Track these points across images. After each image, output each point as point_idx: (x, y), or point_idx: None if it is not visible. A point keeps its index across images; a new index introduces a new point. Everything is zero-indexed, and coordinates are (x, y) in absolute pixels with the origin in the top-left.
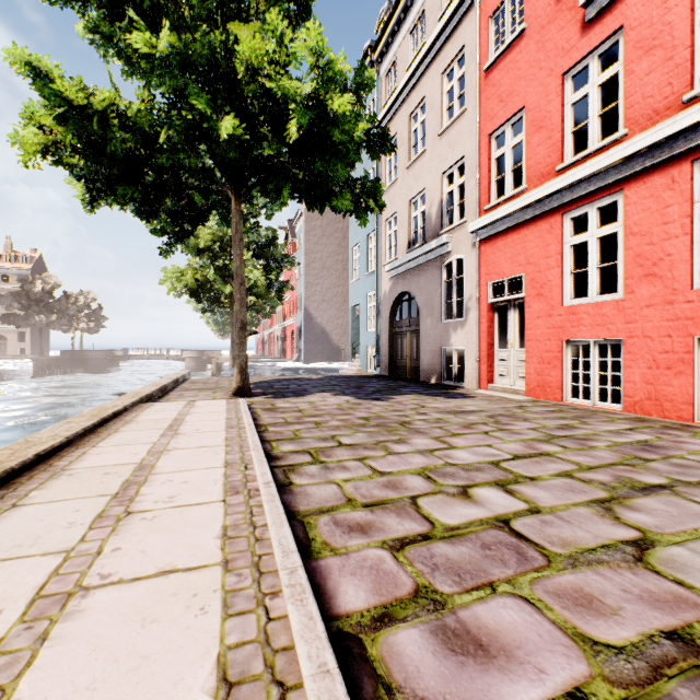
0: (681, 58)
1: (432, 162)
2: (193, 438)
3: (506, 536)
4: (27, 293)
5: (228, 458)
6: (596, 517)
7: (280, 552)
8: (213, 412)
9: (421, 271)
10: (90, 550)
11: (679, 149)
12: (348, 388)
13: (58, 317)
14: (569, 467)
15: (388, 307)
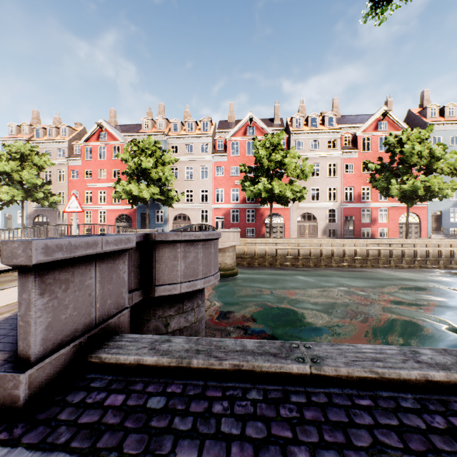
0: (98, 199)
1: (54, 187)
2: None
3: None
4: None
5: None
6: None
7: None
8: None
9: (50, 211)
10: None
11: (97, 209)
12: None
13: None
14: None
15: (33, 217)
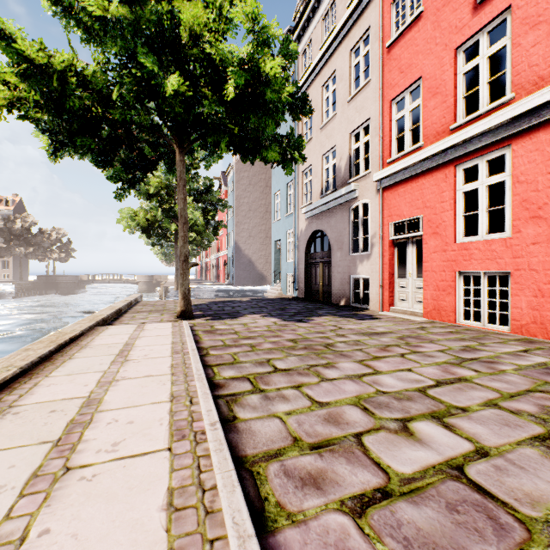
0: None
1: (342, 124)
2: (141, 365)
3: (468, 491)
4: (9, 230)
5: (173, 390)
6: (547, 461)
7: (235, 538)
8: (160, 336)
9: (332, 213)
10: (12, 535)
11: None
12: (273, 310)
13: (35, 249)
14: (491, 395)
15: (304, 242)
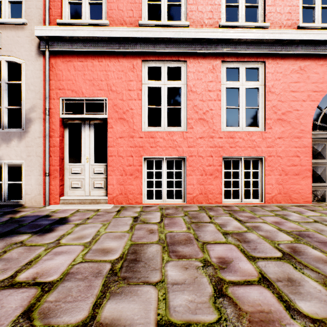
0: (217, 1)
1: None
2: None
3: None
4: None
5: None
6: None
7: None
8: None
9: None
10: None
11: (219, 50)
12: None
13: None
14: None
15: None
